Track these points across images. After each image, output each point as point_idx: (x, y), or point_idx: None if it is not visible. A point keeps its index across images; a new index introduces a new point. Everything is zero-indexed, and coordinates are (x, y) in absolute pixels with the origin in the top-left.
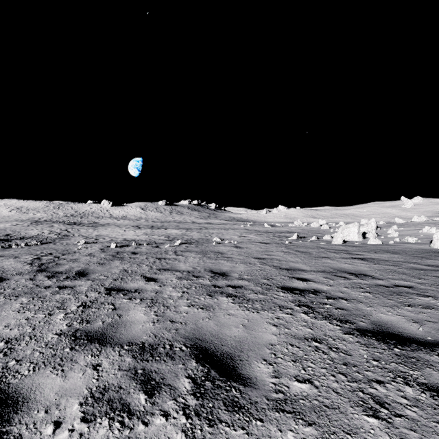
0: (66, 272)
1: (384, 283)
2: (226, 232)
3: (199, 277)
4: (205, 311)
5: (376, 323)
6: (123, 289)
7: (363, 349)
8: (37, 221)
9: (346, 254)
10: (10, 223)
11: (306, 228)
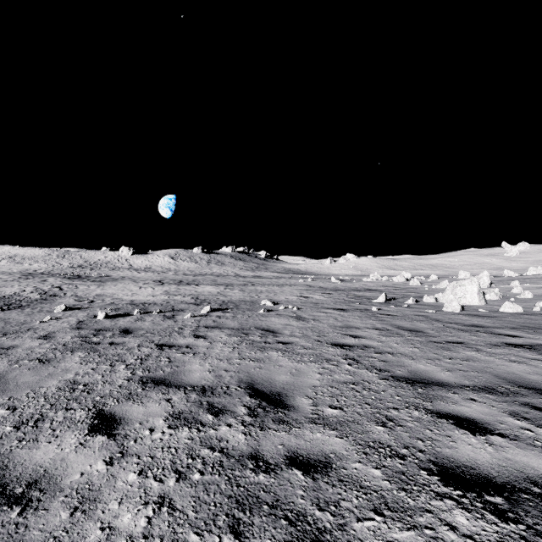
0: None
1: None
2: (280, 290)
3: (223, 413)
4: None
5: None
6: None
7: None
8: (29, 274)
9: (487, 334)
10: None
11: (388, 284)
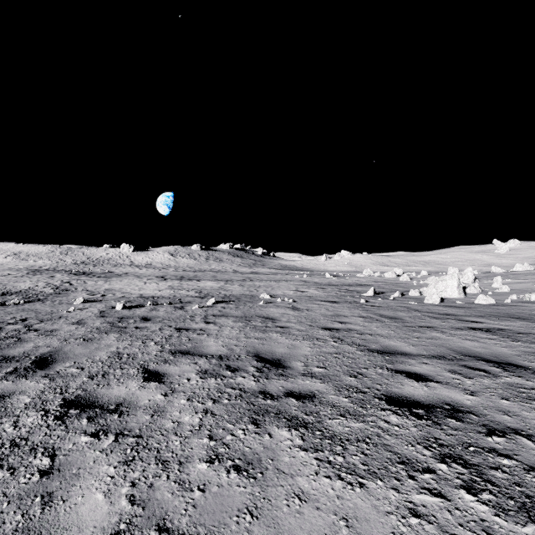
0: (20, 358)
1: None
2: (277, 285)
3: (238, 370)
4: (244, 479)
5: None
6: (94, 402)
7: None
8: (36, 271)
9: (455, 320)
10: (1, 272)
11: (380, 280)
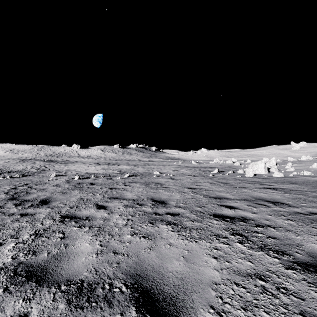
0: (33, 200)
1: (300, 211)
2: (164, 168)
3: (143, 205)
4: (147, 240)
5: (312, 255)
6: (75, 216)
7: (313, 290)
8: (24, 160)
9: (258, 184)
10: (4, 161)
11: (223, 165)
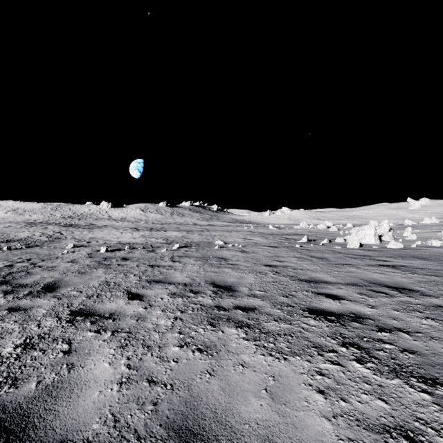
0: (32, 285)
1: (442, 303)
2: (229, 235)
3: (199, 293)
4: (205, 356)
5: None
6: (94, 312)
7: None
8: (32, 223)
9: (369, 260)
10: (3, 225)
11: (313, 230)
